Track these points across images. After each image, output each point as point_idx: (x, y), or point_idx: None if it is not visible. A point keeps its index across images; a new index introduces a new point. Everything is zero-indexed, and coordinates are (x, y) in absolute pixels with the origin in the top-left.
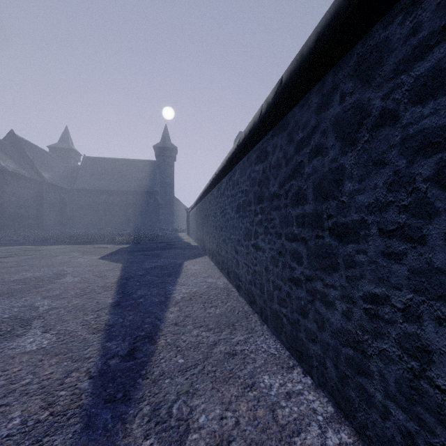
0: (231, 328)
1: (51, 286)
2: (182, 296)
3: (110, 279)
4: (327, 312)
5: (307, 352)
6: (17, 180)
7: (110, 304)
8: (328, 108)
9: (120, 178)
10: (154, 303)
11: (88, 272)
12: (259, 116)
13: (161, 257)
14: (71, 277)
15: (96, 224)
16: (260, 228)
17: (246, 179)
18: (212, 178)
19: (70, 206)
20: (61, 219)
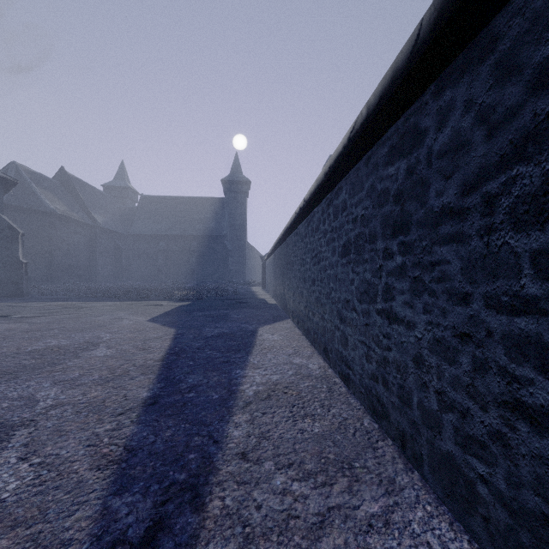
0: (349, 475)
1: (73, 363)
2: (256, 390)
3: (154, 354)
4: None
5: None
6: (67, 225)
7: (143, 400)
8: None
9: (182, 220)
10: (210, 402)
11: (128, 341)
12: (410, 52)
13: (228, 320)
14: (104, 347)
15: (155, 276)
16: (399, 282)
17: (363, 197)
18: (299, 208)
19: (126, 255)
20: (116, 269)
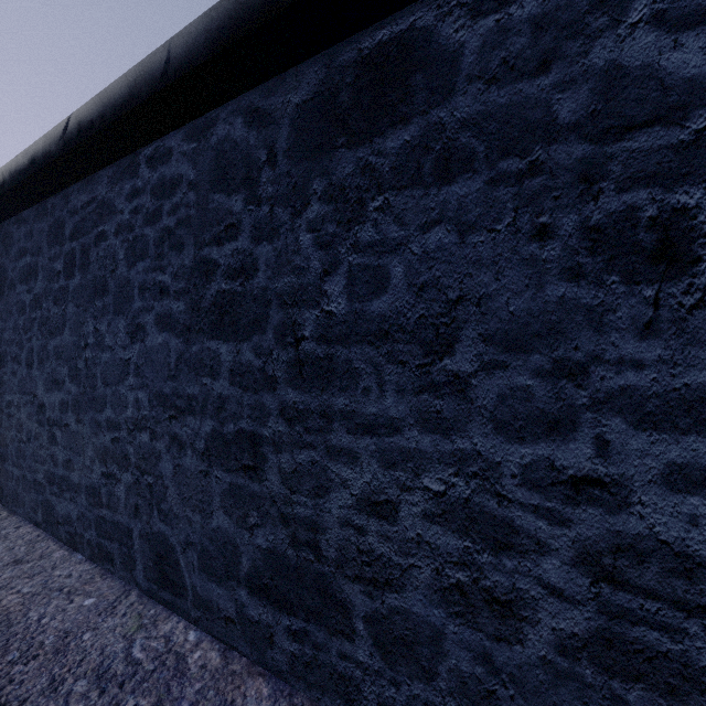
0: None
1: None
2: None
3: None
4: None
5: None
6: None
7: None
8: None
9: None
10: None
11: None
12: None
13: None
14: None
15: None
16: None
17: None
18: None
19: None
20: None
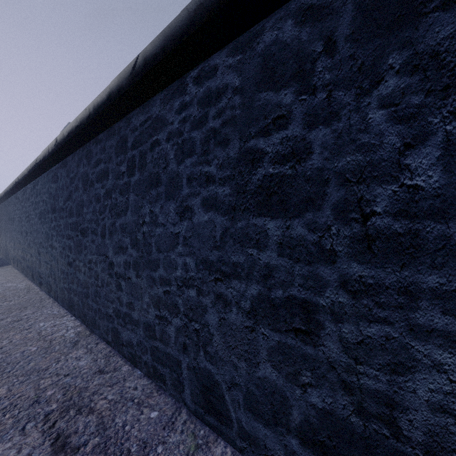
0: (23, 309)
1: None
2: None
3: None
4: (80, 275)
5: (74, 303)
6: None
7: None
8: (80, 167)
9: None
10: None
11: None
12: (48, 152)
13: None
14: None
15: None
16: (54, 232)
17: (46, 191)
18: (15, 182)
19: None
20: None
